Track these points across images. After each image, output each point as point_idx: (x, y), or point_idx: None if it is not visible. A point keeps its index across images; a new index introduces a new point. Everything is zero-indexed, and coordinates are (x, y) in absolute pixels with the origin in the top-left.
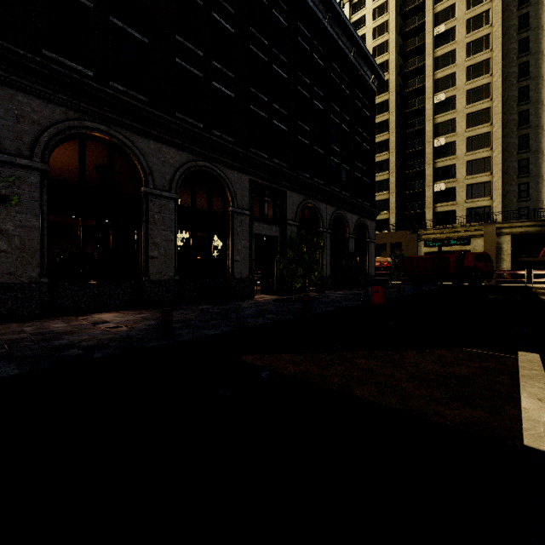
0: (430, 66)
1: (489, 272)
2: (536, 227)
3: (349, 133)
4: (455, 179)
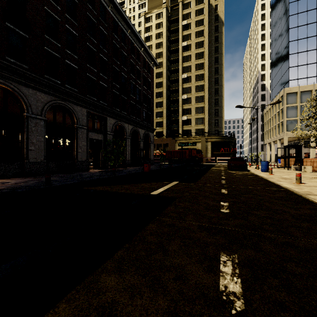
0: (181, 60)
1: (201, 158)
2: (219, 139)
3: (140, 89)
4: (191, 115)
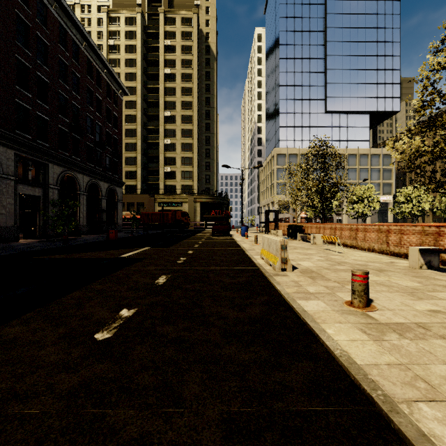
0: (162, 91)
1: (187, 223)
2: (210, 199)
3: (102, 126)
4: (176, 166)
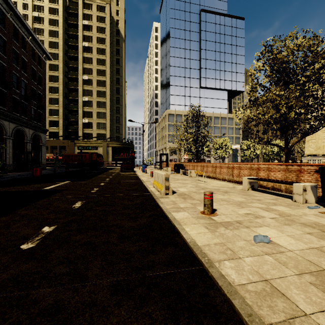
0: (81, 59)
1: (101, 162)
2: (120, 145)
3: (27, 83)
4: (92, 118)
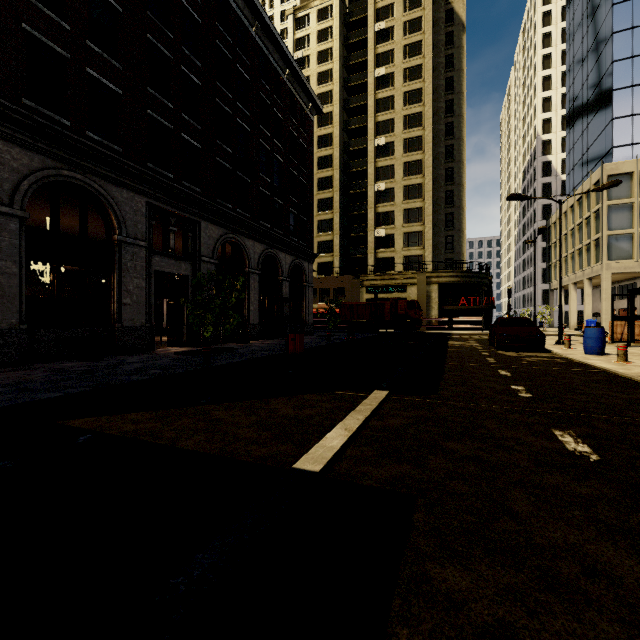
0: (372, 107)
1: (418, 320)
2: (457, 278)
3: (283, 163)
4: (394, 226)
